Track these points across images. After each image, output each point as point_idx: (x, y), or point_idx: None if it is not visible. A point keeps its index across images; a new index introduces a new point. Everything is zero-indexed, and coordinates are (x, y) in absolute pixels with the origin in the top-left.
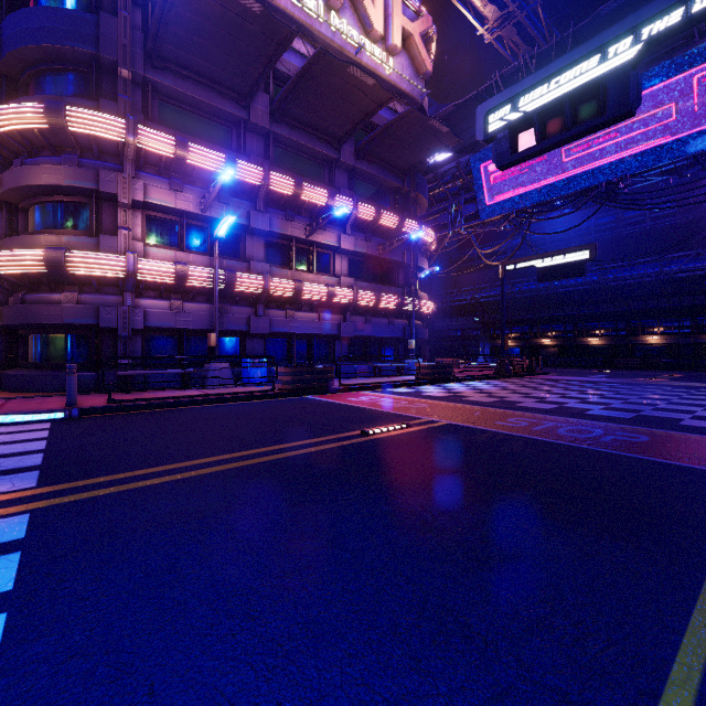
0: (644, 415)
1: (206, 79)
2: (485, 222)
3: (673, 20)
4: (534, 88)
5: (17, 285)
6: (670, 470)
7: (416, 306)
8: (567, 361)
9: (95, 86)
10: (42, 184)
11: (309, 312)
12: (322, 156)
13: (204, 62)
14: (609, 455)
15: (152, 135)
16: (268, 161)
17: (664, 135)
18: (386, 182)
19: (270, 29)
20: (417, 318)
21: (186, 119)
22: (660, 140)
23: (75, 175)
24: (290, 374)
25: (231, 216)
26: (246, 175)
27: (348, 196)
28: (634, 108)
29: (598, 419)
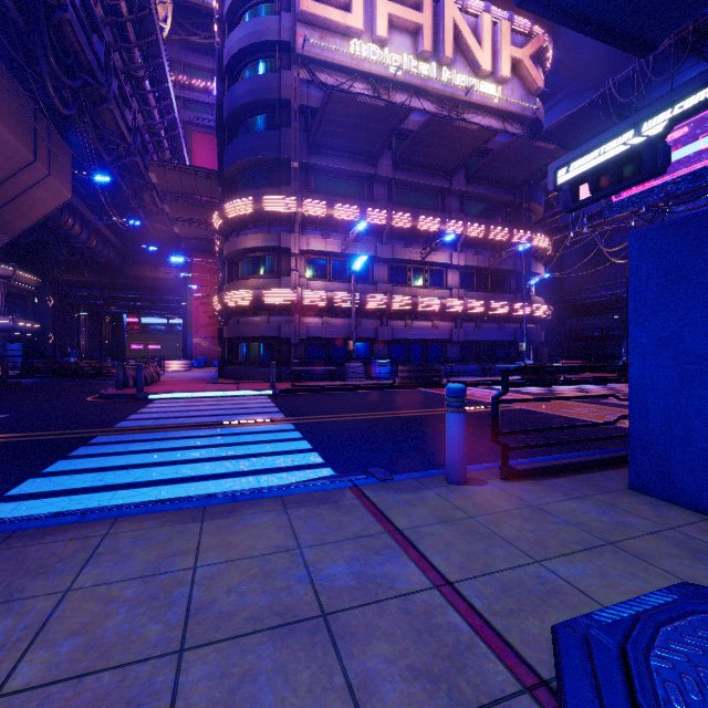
0: None
1: (346, 153)
2: (611, 219)
3: (689, 104)
4: (590, 152)
5: (235, 312)
6: None
7: (527, 310)
8: None
9: (277, 177)
10: (249, 247)
11: (424, 321)
12: (436, 188)
13: (345, 142)
14: (622, 428)
15: (312, 204)
16: (391, 203)
17: None
18: (497, 198)
19: (392, 113)
20: (530, 321)
21: (332, 184)
22: None
23: (267, 239)
24: (407, 371)
25: (364, 256)
26: (374, 219)
27: (458, 219)
28: (664, 168)
29: None
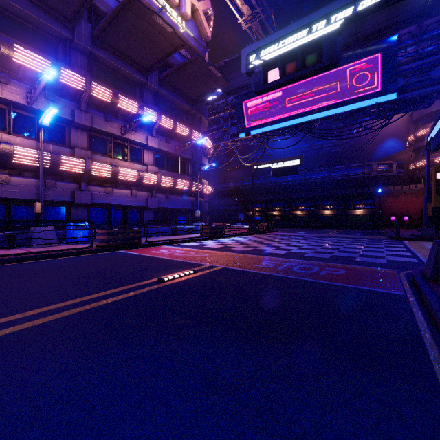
0: (336, 255)
1: None
2: (243, 139)
3: (361, 7)
4: (278, 41)
5: None
6: (367, 294)
7: (200, 188)
8: (286, 224)
9: None
10: None
11: (124, 189)
12: (134, 78)
13: None
14: (329, 285)
15: None
16: (90, 74)
17: (336, 98)
18: (181, 105)
19: None
20: (201, 196)
21: (14, 26)
22: (334, 101)
23: None
24: (106, 234)
25: (53, 108)
26: (70, 81)
27: (153, 110)
28: (338, 61)
29: (313, 259)
